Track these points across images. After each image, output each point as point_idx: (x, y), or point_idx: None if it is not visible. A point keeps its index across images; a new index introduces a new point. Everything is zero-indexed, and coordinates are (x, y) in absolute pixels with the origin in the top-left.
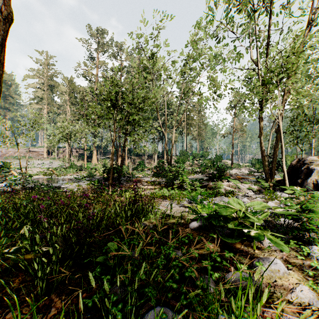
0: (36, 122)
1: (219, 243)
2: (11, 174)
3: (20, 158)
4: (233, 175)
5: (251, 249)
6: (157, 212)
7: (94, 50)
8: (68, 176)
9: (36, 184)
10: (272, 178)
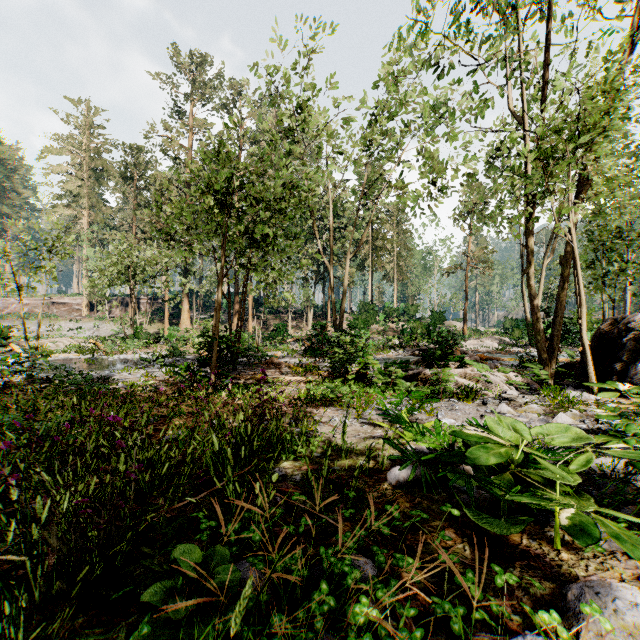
0: (59, 243)
1: (464, 530)
2: (11, 351)
3: (33, 318)
4: (468, 352)
5: (549, 550)
6: (311, 440)
7: (184, 97)
8: (129, 355)
9: (58, 371)
10: (554, 360)
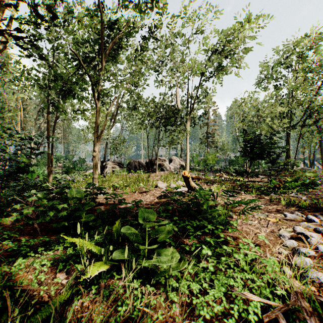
0: None
1: None
2: None
3: None
4: None
5: None
6: None
7: None
8: None
9: None
10: None
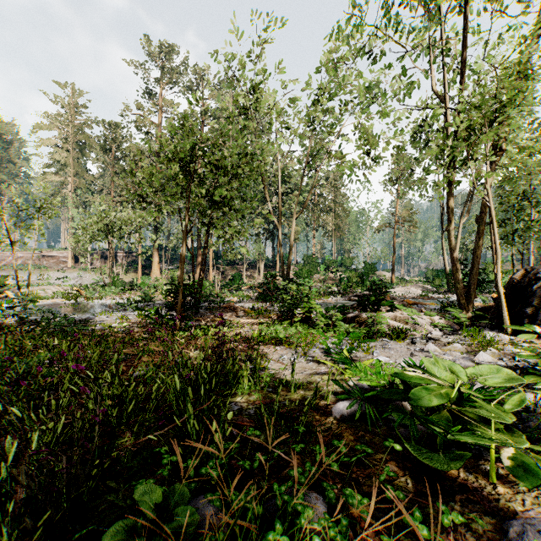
0: (46, 204)
1: (405, 463)
2: (7, 297)
3: (26, 269)
4: (396, 297)
5: (486, 483)
6: (264, 376)
7: (155, 81)
8: (107, 300)
9: (46, 314)
10: (471, 304)
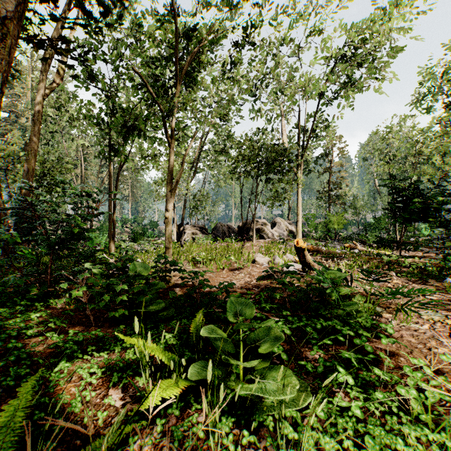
0: None
1: None
2: None
3: None
4: None
5: None
6: None
7: None
8: None
9: None
10: None
